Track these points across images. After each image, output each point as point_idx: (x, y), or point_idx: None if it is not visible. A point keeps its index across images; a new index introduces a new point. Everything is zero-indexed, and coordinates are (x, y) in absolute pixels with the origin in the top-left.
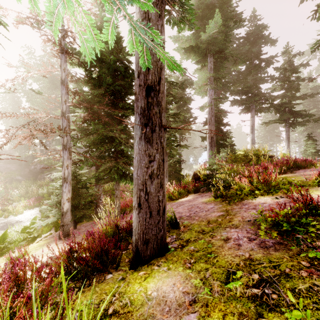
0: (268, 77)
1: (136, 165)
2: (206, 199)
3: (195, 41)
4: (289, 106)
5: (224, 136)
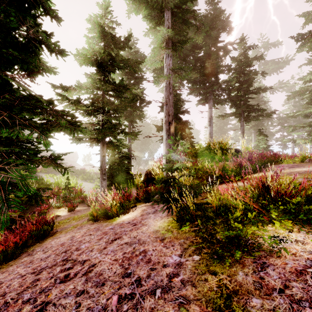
0: (225, 66)
1: None
2: (163, 223)
3: None
4: (244, 99)
5: (183, 125)
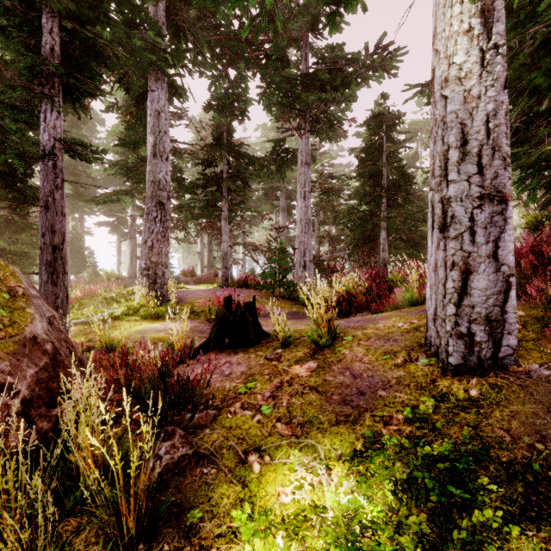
0: None
1: None
2: None
3: None
4: None
5: (83, 259)
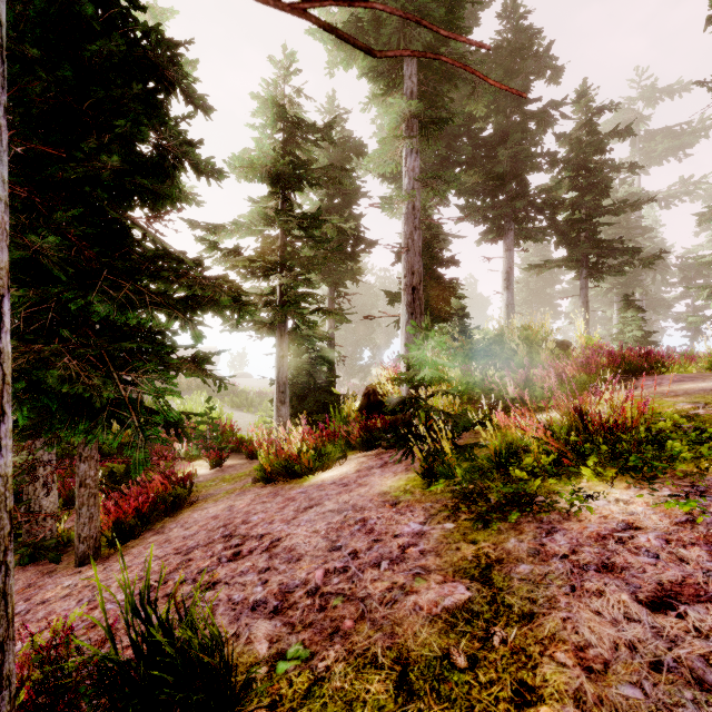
0: (543, 156)
1: None
2: (398, 481)
3: (368, 12)
4: (588, 227)
5: (445, 290)
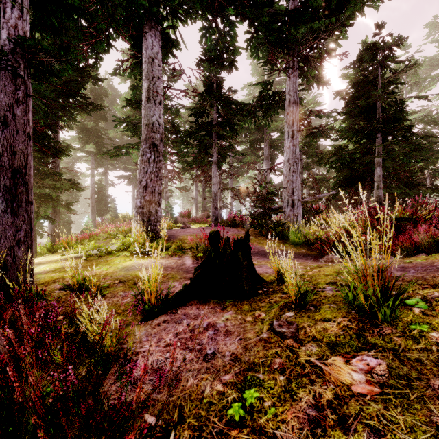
0: None
1: (50, 224)
2: None
3: (81, 143)
4: None
5: (106, 204)
